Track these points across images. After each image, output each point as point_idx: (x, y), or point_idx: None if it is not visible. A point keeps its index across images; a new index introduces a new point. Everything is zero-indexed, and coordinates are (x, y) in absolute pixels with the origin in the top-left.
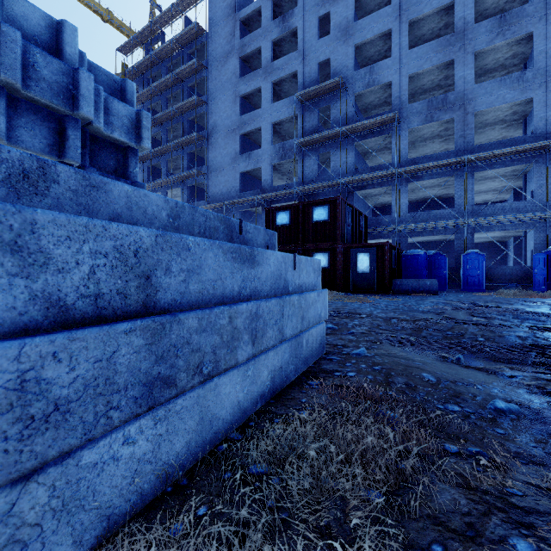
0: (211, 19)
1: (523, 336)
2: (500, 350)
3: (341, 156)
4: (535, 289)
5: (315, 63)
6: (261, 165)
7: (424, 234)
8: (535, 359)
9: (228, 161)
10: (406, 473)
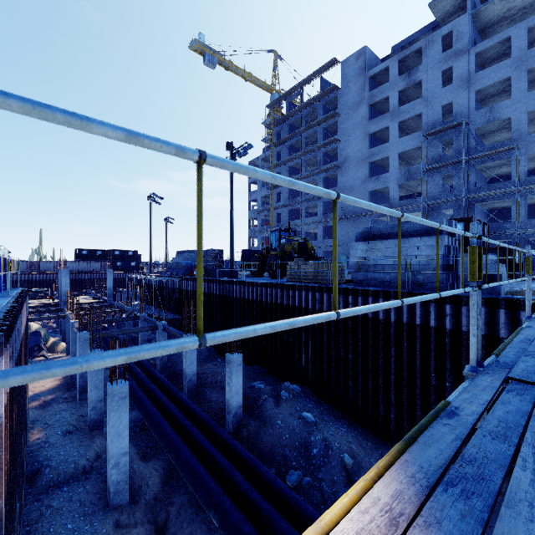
0: (343, 78)
1: None
2: None
3: (462, 176)
4: None
5: (438, 106)
6: (388, 185)
7: None
8: None
9: (359, 183)
10: None
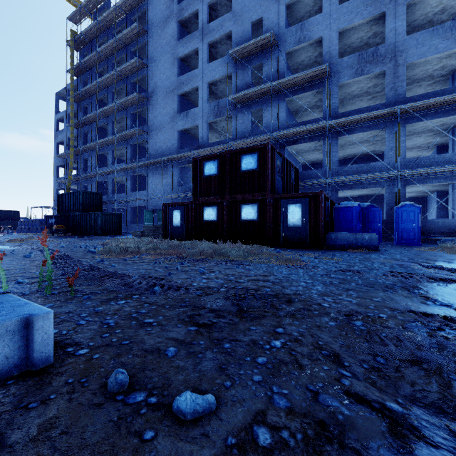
0: None
1: None
2: None
3: (273, 112)
4: None
5: (248, 22)
6: (197, 123)
7: (355, 187)
8: None
9: (167, 120)
10: None
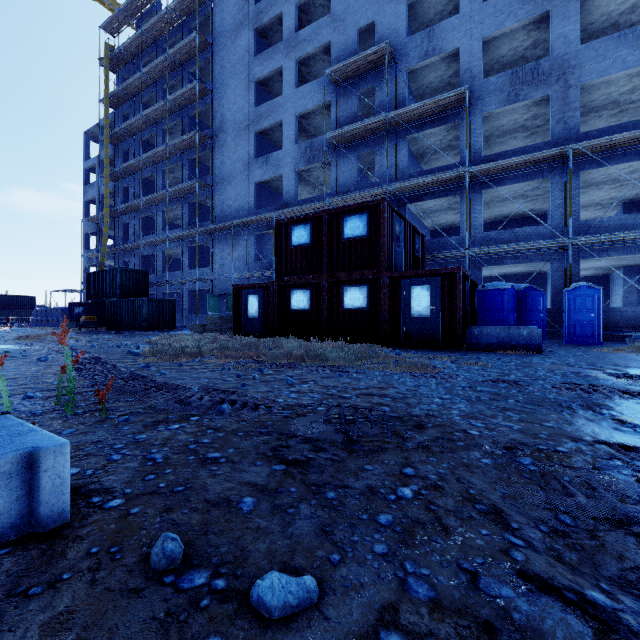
0: None
1: None
2: None
3: (389, 155)
4: None
5: (353, 29)
6: (282, 172)
7: (506, 262)
8: None
9: (240, 168)
10: None
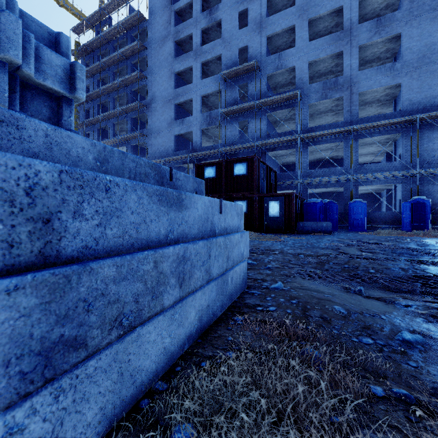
0: (151, 9)
1: (404, 268)
2: (392, 281)
3: (256, 124)
4: (403, 229)
5: (236, 49)
6: (192, 130)
7: (320, 187)
8: (421, 289)
9: (165, 125)
10: (343, 431)
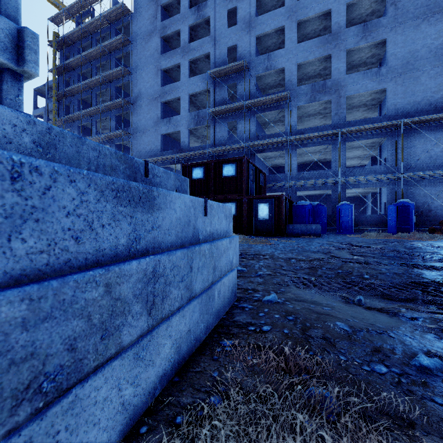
0: (136, 2)
1: (399, 272)
2: (391, 289)
3: (245, 124)
4: (389, 232)
5: (224, 47)
6: (179, 129)
7: (309, 189)
8: (423, 297)
9: (151, 124)
10: None
